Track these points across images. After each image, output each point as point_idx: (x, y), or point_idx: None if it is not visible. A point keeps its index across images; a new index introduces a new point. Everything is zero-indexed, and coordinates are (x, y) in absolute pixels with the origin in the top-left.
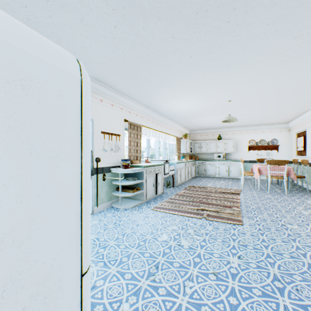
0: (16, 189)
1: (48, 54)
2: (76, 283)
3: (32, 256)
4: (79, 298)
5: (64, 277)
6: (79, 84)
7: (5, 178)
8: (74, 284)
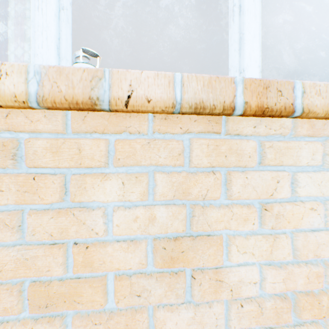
0: None
1: None
2: None
3: None
4: None
5: None
6: None
7: None
8: None
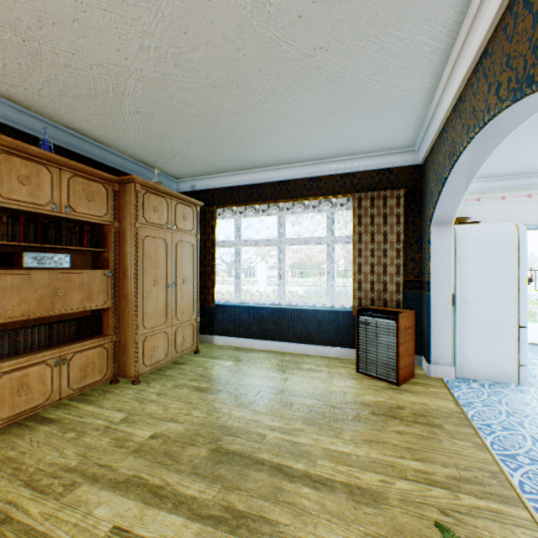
0: (488, 281)
1: (499, 233)
2: (513, 327)
3: (493, 305)
4: (516, 335)
5: (507, 321)
6: (516, 238)
7: (485, 277)
8: (512, 327)
